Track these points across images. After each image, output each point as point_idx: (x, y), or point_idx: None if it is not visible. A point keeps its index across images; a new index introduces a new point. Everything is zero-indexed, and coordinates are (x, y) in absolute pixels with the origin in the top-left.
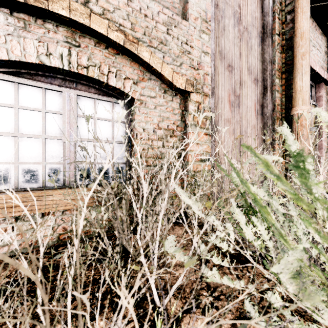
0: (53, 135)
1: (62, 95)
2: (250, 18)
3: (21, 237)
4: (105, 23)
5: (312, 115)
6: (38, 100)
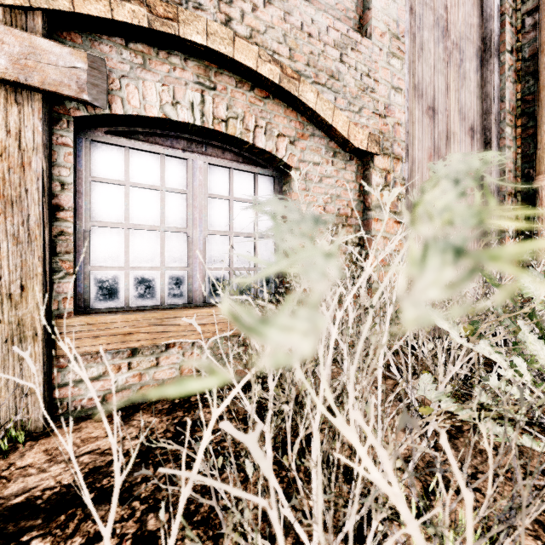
0: (175, 226)
1: (186, 164)
2: (463, 27)
3: (139, 379)
4: (254, 51)
5: None
6: (154, 172)
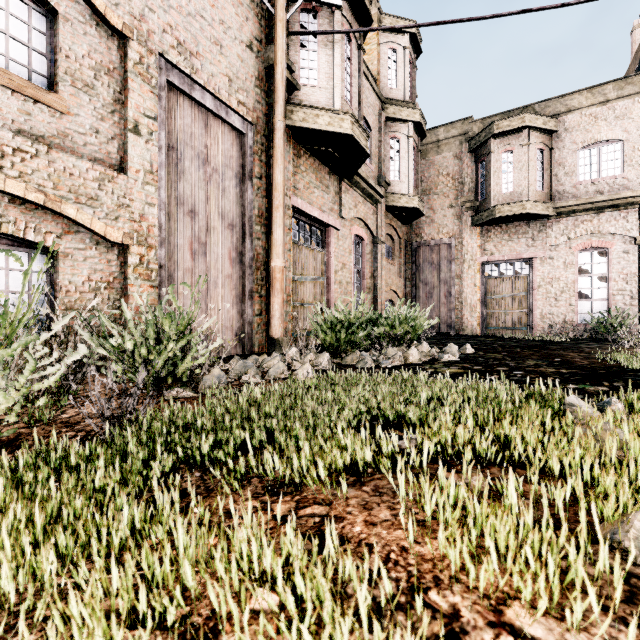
0: None
1: None
2: (223, 158)
3: None
4: (23, 186)
5: (320, 262)
6: None
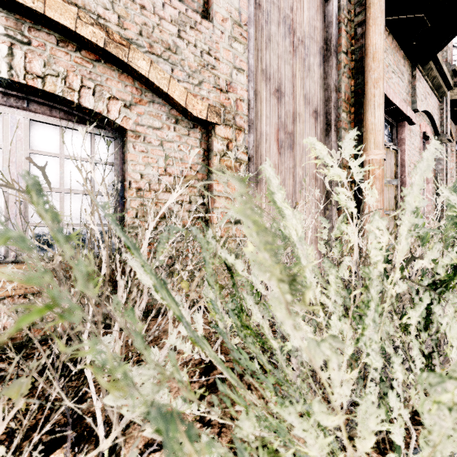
0: None
1: (2, 118)
2: (308, 28)
3: None
4: (73, 11)
5: (392, 163)
6: None
